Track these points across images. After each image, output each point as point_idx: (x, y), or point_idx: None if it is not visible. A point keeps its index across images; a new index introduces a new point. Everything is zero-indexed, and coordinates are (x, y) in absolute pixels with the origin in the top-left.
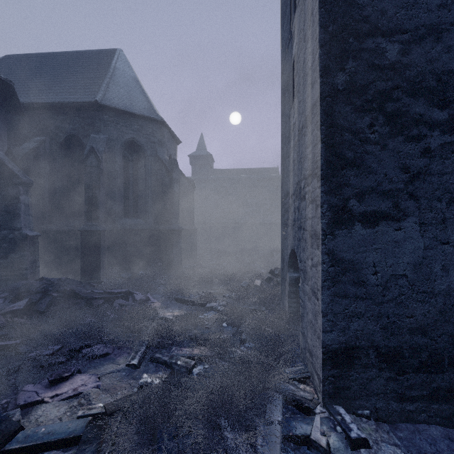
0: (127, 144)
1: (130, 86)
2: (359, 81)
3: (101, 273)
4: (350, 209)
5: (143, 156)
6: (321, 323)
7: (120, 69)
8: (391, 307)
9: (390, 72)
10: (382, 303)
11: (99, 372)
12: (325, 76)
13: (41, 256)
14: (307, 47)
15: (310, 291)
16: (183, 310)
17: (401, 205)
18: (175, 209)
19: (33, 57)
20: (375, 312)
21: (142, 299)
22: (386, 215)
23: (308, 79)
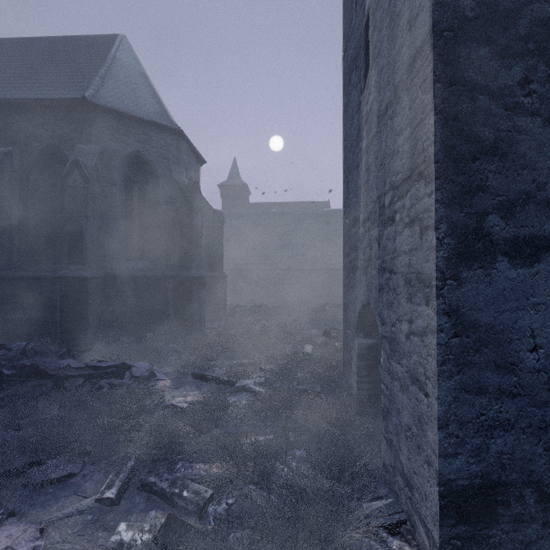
0: (129, 160)
1: (136, 82)
2: (503, 2)
3: (88, 337)
4: (487, 232)
5: (152, 177)
6: (437, 439)
7: (122, 61)
8: None
9: None
10: (548, 403)
11: (47, 515)
12: None
13: (5, 313)
14: None
15: (406, 375)
16: (202, 391)
17: None
18: (196, 249)
19: (3, 43)
20: (535, 420)
21: (144, 376)
22: None
23: (400, 20)
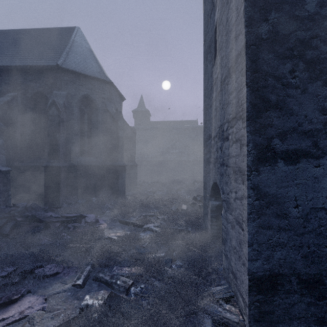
0: (82, 99)
1: (86, 55)
2: (281, 30)
3: (60, 200)
4: (273, 148)
5: (95, 109)
6: (247, 252)
7: (78, 42)
8: (312, 237)
9: (309, 23)
10: (303, 234)
11: (47, 292)
12: (250, 26)
13: (13, 186)
14: (230, 6)
15: (234, 220)
16: (125, 230)
17: (320, 144)
18: (120, 150)
19: (10, 32)
20: (297, 242)
21: (92, 222)
22: (307, 153)
23: (231, 34)
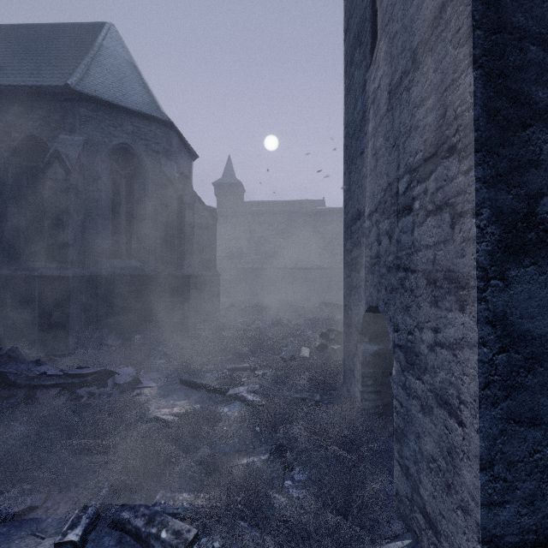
0: (116, 152)
1: (124, 72)
2: None
3: (70, 340)
4: (542, 219)
5: (141, 171)
6: (479, 484)
7: (110, 49)
8: None
9: None
10: None
11: None
12: None
13: None
14: None
15: (429, 394)
16: (191, 400)
17: None
18: (187, 247)
19: None
20: None
21: (127, 384)
22: None
23: None
